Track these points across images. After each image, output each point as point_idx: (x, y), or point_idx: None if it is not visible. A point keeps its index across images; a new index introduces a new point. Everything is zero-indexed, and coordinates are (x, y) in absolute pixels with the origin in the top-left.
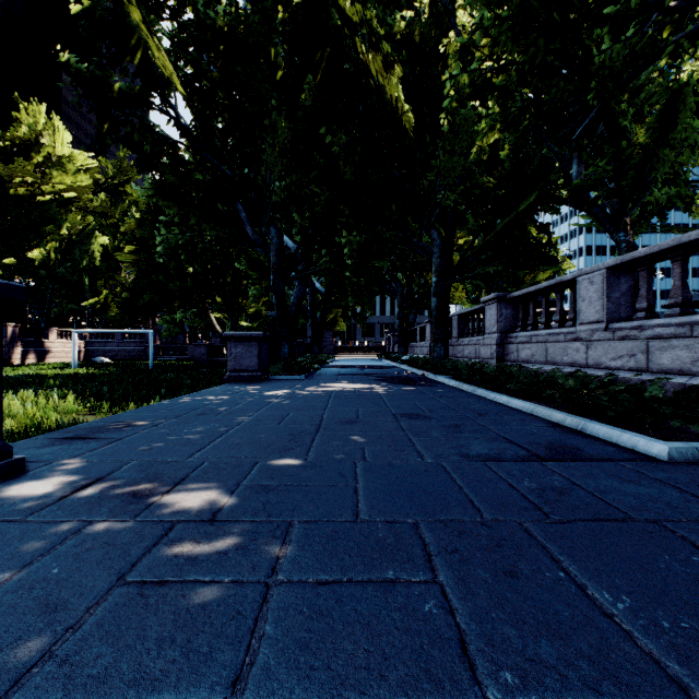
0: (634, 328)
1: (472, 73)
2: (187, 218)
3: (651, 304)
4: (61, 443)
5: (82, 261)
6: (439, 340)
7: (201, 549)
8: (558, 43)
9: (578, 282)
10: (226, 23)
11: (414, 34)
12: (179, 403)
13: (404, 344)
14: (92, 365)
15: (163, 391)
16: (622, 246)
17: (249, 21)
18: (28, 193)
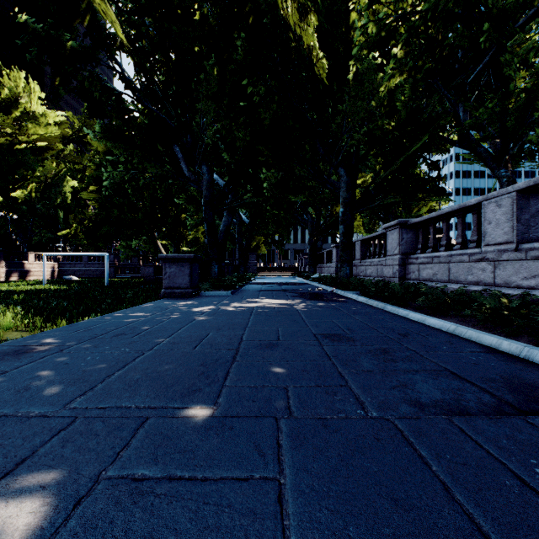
0: None
1: (379, 22)
2: (131, 158)
3: None
4: None
5: (57, 199)
6: (345, 261)
7: None
8: None
9: (483, 206)
10: None
11: None
12: (105, 321)
13: (314, 265)
14: (61, 282)
15: (102, 306)
16: (503, 180)
17: None
18: (8, 142)
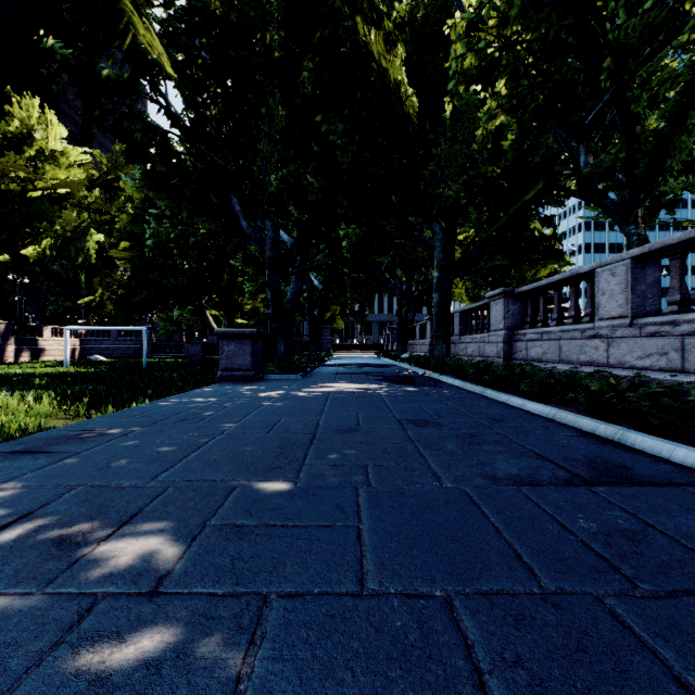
0: (664, 323)
1: (479, 53)
2: (178, 211)
3: (684, 296)
4: (4, 460)
5: (78, 258)
6: (441, 337)
7: (121, 658)
8: (572, 18)
9: (597, 274)
10: (219, 6)
11: (415, 17)
12: (161, 406)
13: (403, 342)
14: (86, 363)
15: (149, 392)
16: (632, 239)
17: (243, 4)
18: (20, 188)
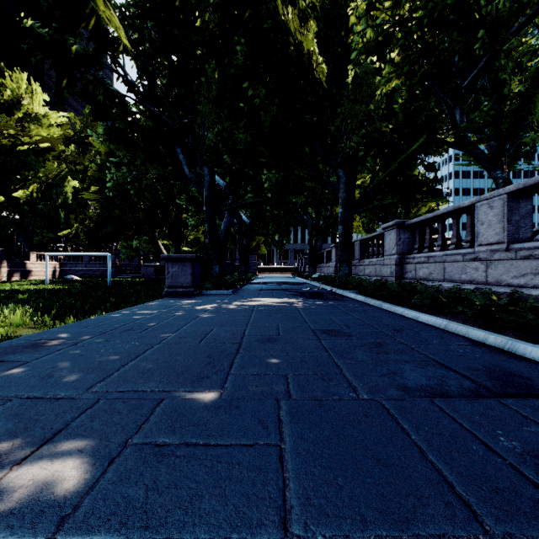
0: (538, 247)
1: (376, 28)
2: (134, 159)
3: None
4: None
5: (58, 199)
6: (344, 261)
7: None
8: None
9: (476, 207)
10: None
11: (324, 3)
12: (113, 318)
13: (314, 265)
14: (63, 281)
15: (107, 305)
16: (499, 182)
17: None
18: (11, 143)
